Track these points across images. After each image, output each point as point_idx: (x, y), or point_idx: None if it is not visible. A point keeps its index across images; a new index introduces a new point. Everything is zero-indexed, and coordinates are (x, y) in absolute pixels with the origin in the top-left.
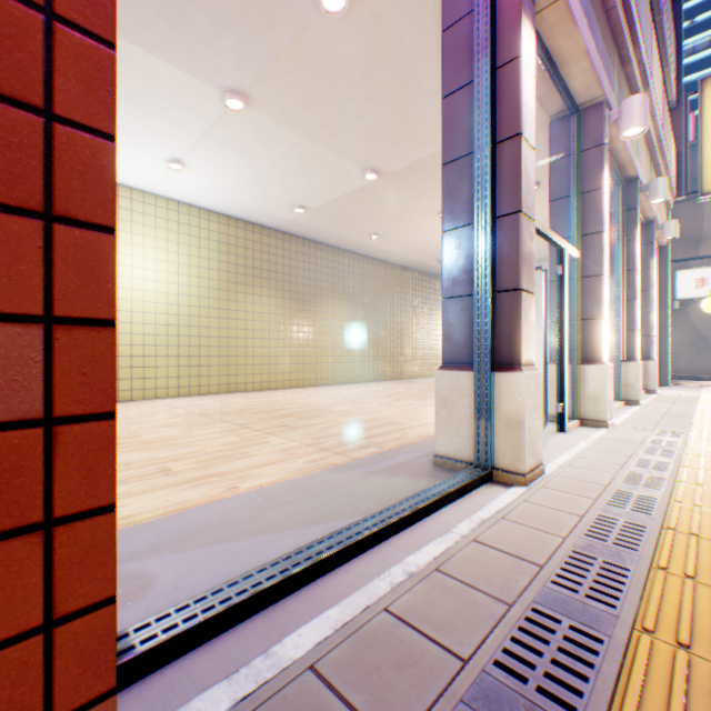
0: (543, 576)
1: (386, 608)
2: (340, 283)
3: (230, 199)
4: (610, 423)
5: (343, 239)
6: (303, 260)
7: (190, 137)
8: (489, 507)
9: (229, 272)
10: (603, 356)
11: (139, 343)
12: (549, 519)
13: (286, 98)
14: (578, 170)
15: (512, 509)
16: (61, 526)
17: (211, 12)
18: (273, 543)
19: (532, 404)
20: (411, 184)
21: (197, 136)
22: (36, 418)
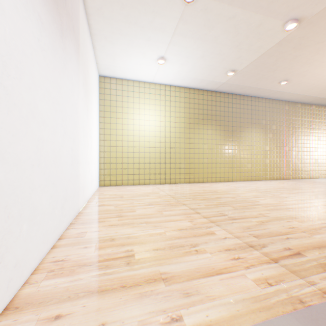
0: None
1: None
2: (254, 118)
3: (188, 77)
4: None
5: (257, 90)
6: (230, 107)
7: (165, 38)
8: None
9: (188, 118)
10: None
11: (146, 157)
12: None
13: None
14: None
15: None
16: None
17: None
18: None
19: None
20: None
21: (168, 36)
22: None
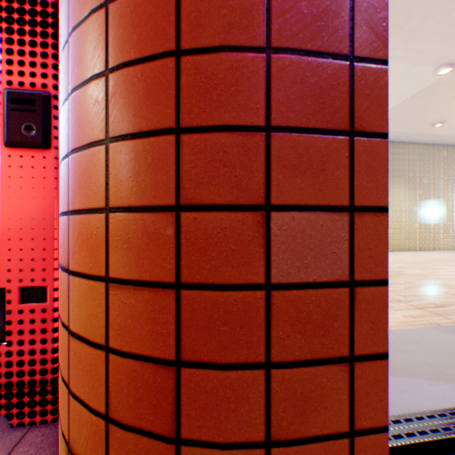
0: None
1: None
2: (396, 170)
3: None
4: None
5: (401, 134)
6: None
7: None
8: None
9: None
10: None
11: None
12: None
13: None
14: None
15: None
16: (356, 361)
17: None
18: (413, 387)
19: None
20: None
21: None
22: (343, 280)
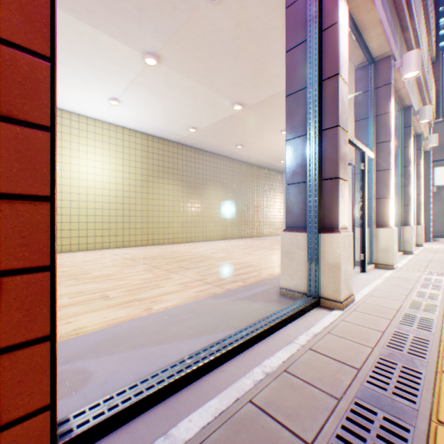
0: (361, 377)
1: (250, 400)
2: (218, 176)
3: (148, 123)
4: (395, 266)
5: (220, 148)
6: (195, 162)
7: (123, 83)
8: (318, 324)
9: (148, 169)
10: (391, 222)
11: (92, 214)
12: (360, 334)
13: (183, 57)
14: (373, 101)
15: (335, 326)
16: (5, 354)
17: (135, 1)
18: (173, 349)
19: (346, 255)
20: (263, 112)
21: (127, 83)
22: None
